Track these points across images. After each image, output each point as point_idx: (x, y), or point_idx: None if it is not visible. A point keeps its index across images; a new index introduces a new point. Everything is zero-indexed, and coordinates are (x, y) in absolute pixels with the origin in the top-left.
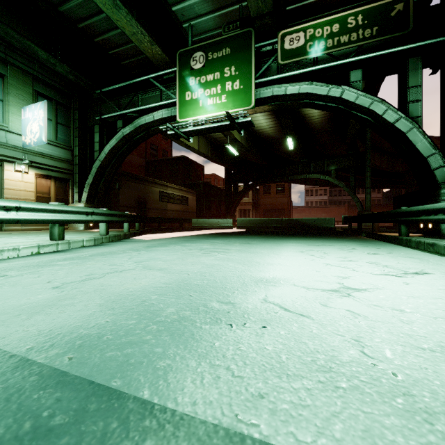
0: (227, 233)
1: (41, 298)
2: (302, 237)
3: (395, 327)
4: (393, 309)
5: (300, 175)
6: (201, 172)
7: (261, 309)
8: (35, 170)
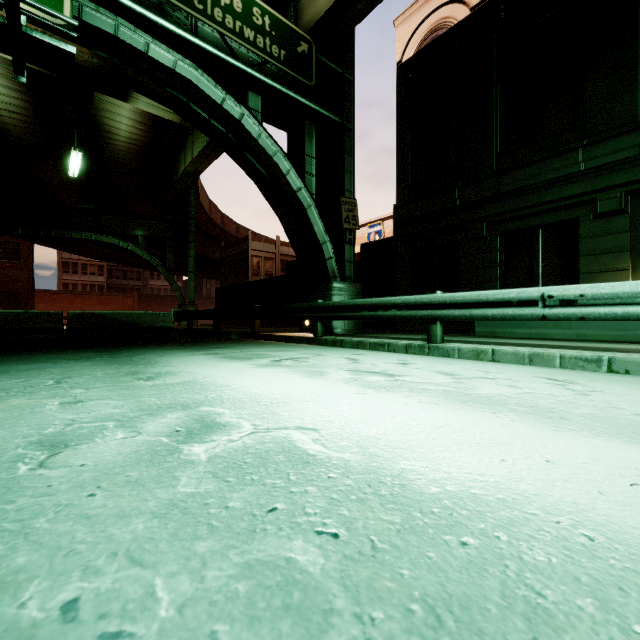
0: None
1: None
2: (187, 347)
3: None
4: None
5: (77, 232)
6: None
7: None
8: None
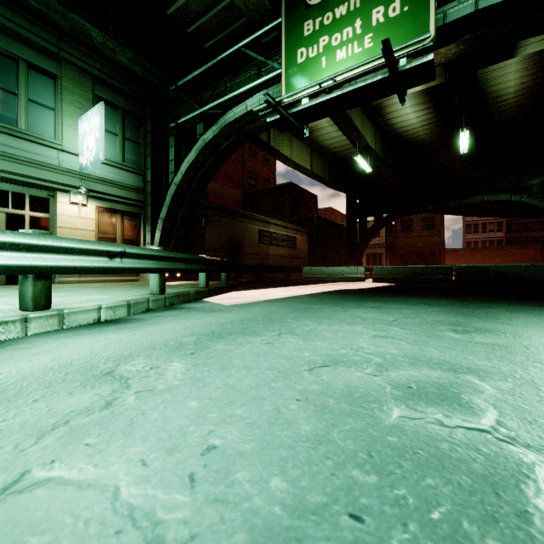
0: (366, 290)
1: None
2: None
3: None
4: None
5: (470, 198)
6: (313, 204)
7: None
8: (96, 202)
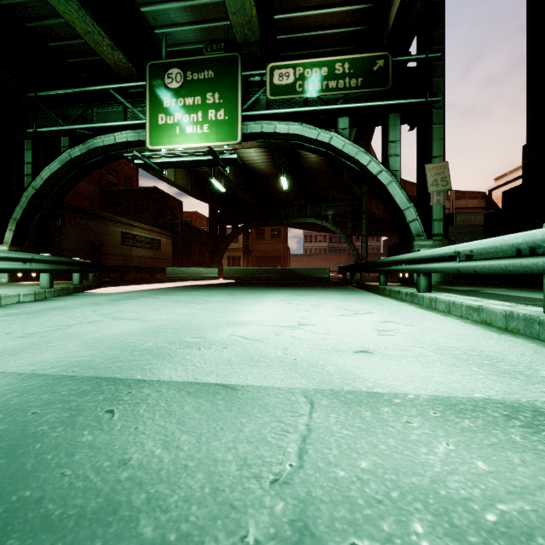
0: (210, 284)
1: (11, 345)
2: (291, 288)
3: (315, 342)
4: (323, 334)
5: (296, 219)
6: (178, 208)
7: (227, 339)
8: None
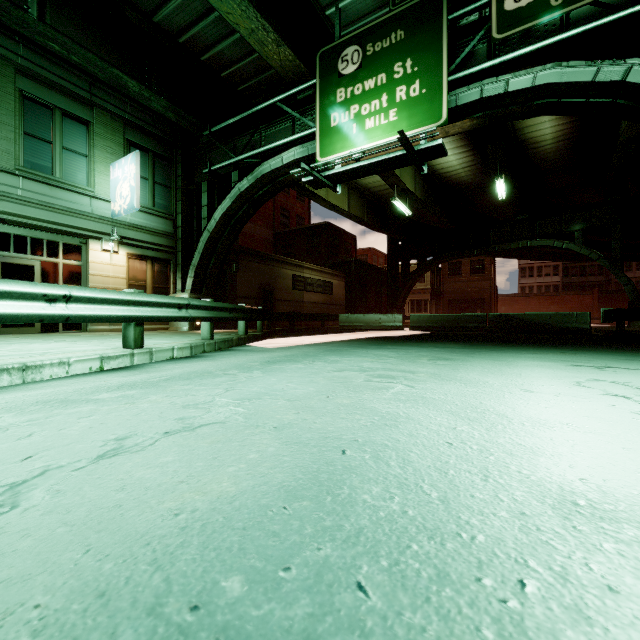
0: (396, 337)
1: None
2: (540, 347)
3: None
4: None
5: (514, 242)
6: (352, 245)
7: None
8: (126, 249)
